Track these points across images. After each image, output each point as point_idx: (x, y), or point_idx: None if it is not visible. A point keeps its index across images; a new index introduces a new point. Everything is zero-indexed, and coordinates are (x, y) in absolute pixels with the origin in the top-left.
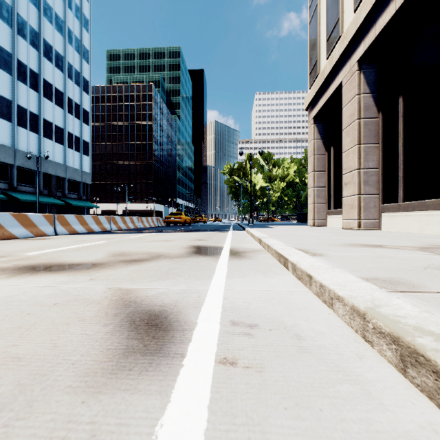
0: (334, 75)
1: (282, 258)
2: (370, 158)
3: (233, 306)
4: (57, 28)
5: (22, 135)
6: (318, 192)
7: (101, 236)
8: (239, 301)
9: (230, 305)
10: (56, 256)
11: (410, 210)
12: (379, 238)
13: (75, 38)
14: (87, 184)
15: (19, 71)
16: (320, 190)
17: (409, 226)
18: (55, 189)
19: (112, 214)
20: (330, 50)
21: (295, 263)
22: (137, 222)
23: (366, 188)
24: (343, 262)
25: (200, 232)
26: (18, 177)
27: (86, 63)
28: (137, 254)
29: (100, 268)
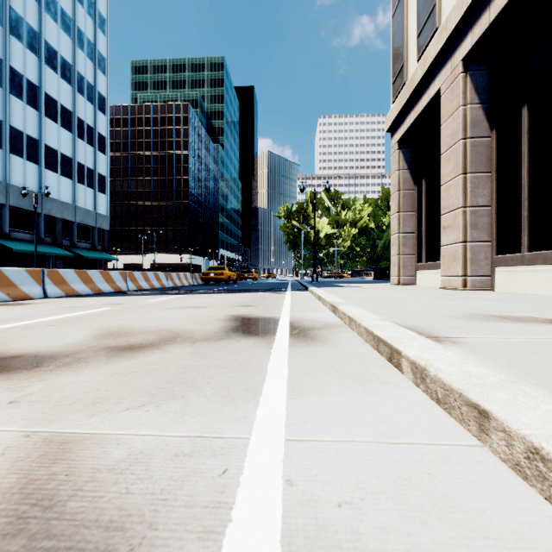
0: (428, 82)
1: (385, 346)
2: (479, 192)
3: (313, 530)
4: (63, 28)
5: (16, 165)
6: (404, 239)
7: (108, 299)
8: (326, 496)
9: (304, 521)
10: (4, 338)
11: (540, 262)
12: (507, 303)
13: (88, 41)
14: (103, 230)
15: (13, 83)
16: (406, 236)
17: (538, 285)
18: (61, 236)
19: (136, 269)
20: (422, 49)
21: (422, 365)
22: (164, 279)
23: (474, 233)
24: (510, 360)
25: (247, 293)
26: (12, 220)
27: (102, 74)
28: (141, 334)
29: (55, 367)
